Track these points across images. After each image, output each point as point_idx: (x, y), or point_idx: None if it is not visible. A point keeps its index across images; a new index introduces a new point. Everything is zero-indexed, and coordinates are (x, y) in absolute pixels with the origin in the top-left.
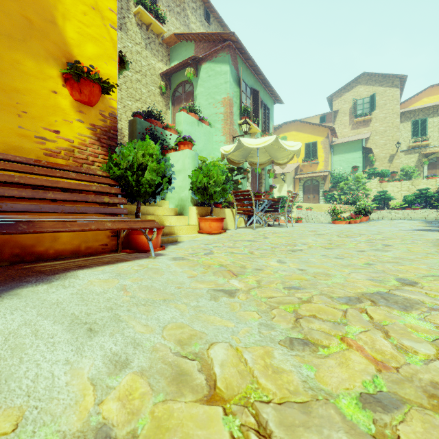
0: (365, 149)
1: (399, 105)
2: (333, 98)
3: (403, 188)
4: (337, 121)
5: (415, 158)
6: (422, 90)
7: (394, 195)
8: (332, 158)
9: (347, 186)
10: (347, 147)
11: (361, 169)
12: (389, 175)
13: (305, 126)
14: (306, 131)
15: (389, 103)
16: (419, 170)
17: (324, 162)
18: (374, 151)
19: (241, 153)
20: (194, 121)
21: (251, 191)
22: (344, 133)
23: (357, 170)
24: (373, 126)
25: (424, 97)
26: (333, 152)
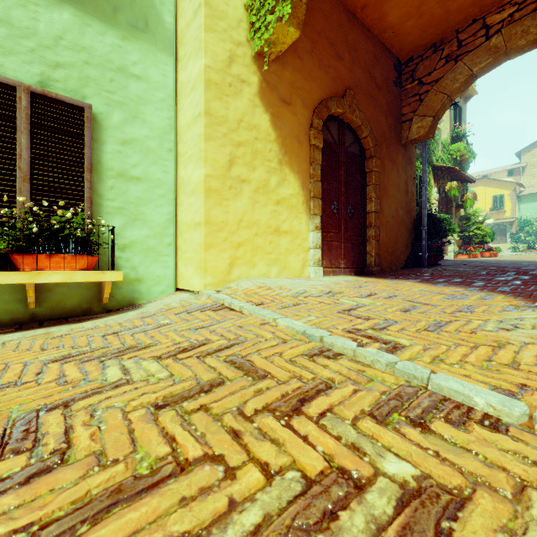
0: None
1: None
2: (521, 153)
3: None
4: (526, 172)
5: None
6: None
7: None
8: (519, 206)
9: (532, 230)
10: (534, 197)
11: None
12: None
13: (492, 182)
14: (493, 186)
15: None
16: None
17: (511, 211)
18: None
19: None
20: None
21: None
22: (533, 183)
23: None
24: None
25: None
26: (520, 201)
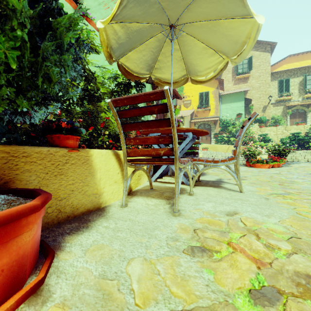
0: (246, 100)
1: (270, 67)
2: None
3: (278, 132)
4: (223, 77)
5: (281, 110)
6: (283, 58)
7: (271, 137)
8: (220, 107)
9: (235, 130)
10: (232, 97)
11: (243, 116)
12: (266, 121)
13: None
14: None
15: (263, 64)
16: (284, 119)
17: (215, 109)
18: (251, 102)
19: (141, 57)
20: (67, 7)
21: (169, 92)
22: (228, 87)
23: (240, 117)
24: (250, 82)
25: (284, 63)
26: (221, 101)
